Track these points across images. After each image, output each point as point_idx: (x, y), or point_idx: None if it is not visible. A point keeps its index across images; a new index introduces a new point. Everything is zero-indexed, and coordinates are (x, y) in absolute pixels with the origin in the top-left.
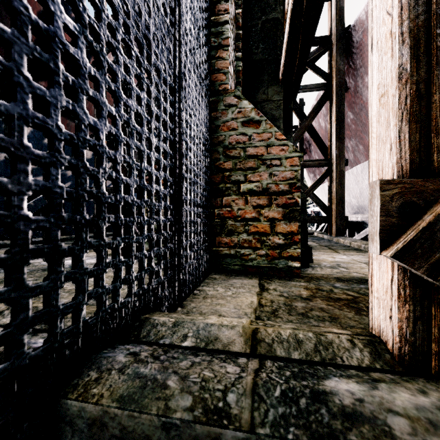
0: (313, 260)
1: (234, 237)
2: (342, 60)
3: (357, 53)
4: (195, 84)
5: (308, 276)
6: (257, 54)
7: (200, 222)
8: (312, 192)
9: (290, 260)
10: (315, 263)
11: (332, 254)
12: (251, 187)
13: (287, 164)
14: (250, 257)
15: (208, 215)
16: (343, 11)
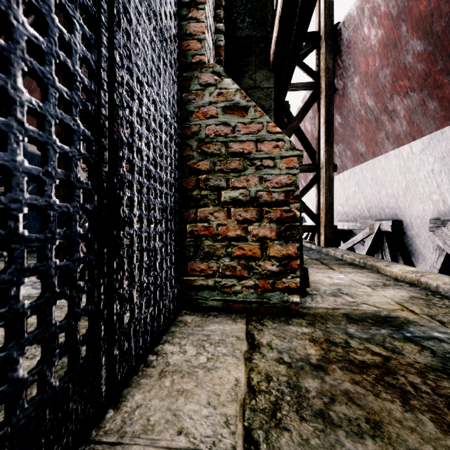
0: (309, 284)
1: (212, 262)
2: (331, 59)
3: (346, 52)
4: (151, 39)
5: (309, 313)
6: (242, 29)
7: (161, 247)
8: (300, 199)
9: (286, 292)
10: (312, 288)
11: (327, 272)
12: (236, 195)
13: (283, 166)
14: (234, 289)
15: (177, 233)
16: (332, 6)
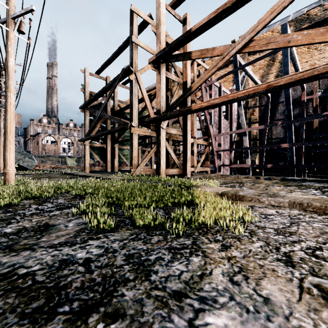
0: None
1: None
2: None
3: None
4: None
5: None
6: None
7: None
8: None
9: None
10: None
11: None
12: None
13: None
14: None
15: None
16: None
